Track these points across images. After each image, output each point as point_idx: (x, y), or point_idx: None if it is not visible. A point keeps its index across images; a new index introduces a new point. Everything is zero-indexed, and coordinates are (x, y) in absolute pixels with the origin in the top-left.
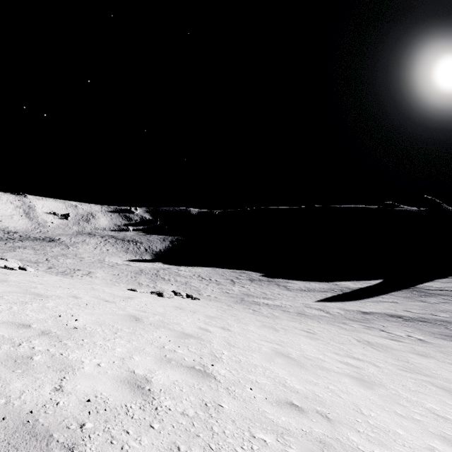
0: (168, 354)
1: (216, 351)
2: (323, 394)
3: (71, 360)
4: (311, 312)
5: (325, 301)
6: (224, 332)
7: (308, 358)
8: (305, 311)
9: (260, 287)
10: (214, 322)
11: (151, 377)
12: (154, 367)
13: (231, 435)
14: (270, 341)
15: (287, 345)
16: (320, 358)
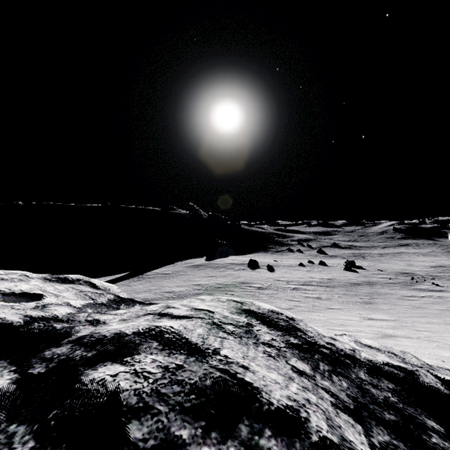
0: None
1: None
2: None
3: None
4: None
5: None
6: None
7: None
8: None
9: None
10: None
11: None
12: None
13: None
14: None
15: None
16: None
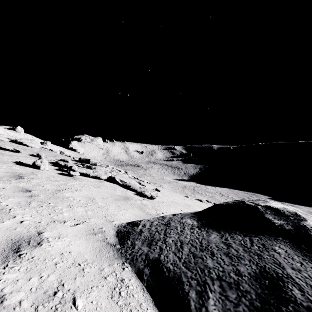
0: None
1: None
2: None
3: (196, 209)
4: None
5: None
6: None
7: None
8: None
9: None
10: None
11: None
12: None
13: None
14: None
15: None
16: None
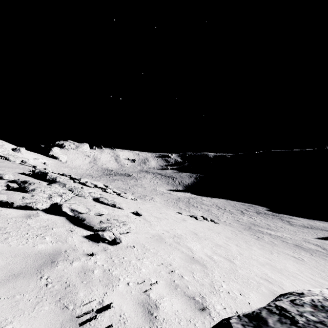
0: (215, 251)
1: (234, 255)
2: (286, 283)
3: (189, 246)
4: (307, 246)
5: (326, 240)
6: (237, 247)
7: (288, 271)
8: (302, 244)
9: (265, 219)
10: (231, 241)
11: (213, 257)
12: (212, 254)
13: (241, 277)
14: (265, 257)
15: (276, 262)
16: (296, 273)
